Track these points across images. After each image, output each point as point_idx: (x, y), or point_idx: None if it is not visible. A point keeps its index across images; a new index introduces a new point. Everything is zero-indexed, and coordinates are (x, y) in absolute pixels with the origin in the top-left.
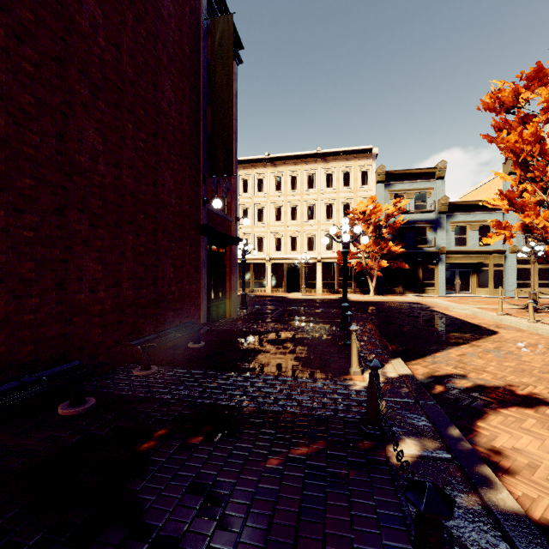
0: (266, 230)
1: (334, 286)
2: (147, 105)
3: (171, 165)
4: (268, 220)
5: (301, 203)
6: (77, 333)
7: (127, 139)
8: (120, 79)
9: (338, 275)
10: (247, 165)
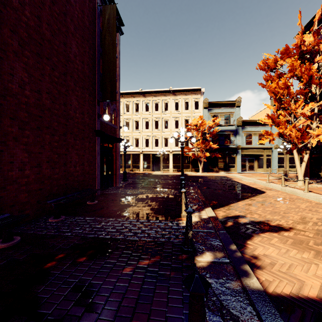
0: (140, 134)
1: (179, 167)
2: (59, 55)
3: (76, 93)
4: (141, 129)
5: (160, 119)
6: (10, 196)
7: (45, 75)
8: (41, 38)
9: None
10: (129, 95)
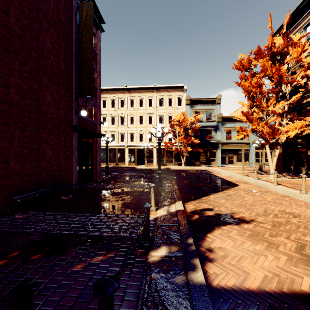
0: (125, 129)
1: (163, 161)
2: (31, 50)
3: (50, 89)
4: (126, 124)
5: (145, 115)
6: None
7: (14, 70)
8: (8, 32)
9: (165, 155)
10: (114, 91)
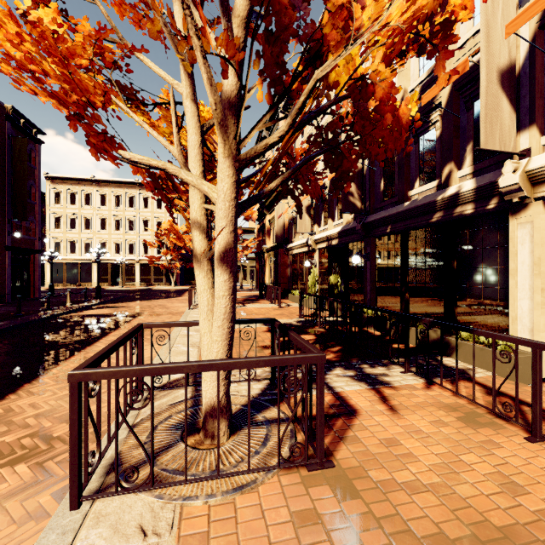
0: (92, 236)
1: (150, 280)
2: None
3: None
4: (95, 229)
5: (123, 218)
6: None
7: None
8: None
9: (153, 273)
10: (74, 182)
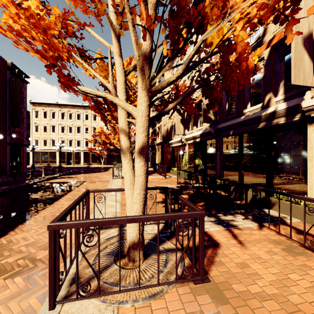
0: (56, 136)
1: (89, 161)
2: None
3: None
4: (58, 132)
5: (74, 126)
6: None
7: None
8: None
9: (91, 157)
10: (46, 105)
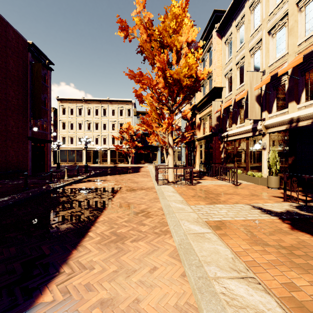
0: (83, 134)
1: (115, 160)
2: (2, 100)
3: (13, 118)
4: (84, 129)
5: (100, 122)
6: None
7: None
8: None
9: (117, 156)
10: (73, 101)
